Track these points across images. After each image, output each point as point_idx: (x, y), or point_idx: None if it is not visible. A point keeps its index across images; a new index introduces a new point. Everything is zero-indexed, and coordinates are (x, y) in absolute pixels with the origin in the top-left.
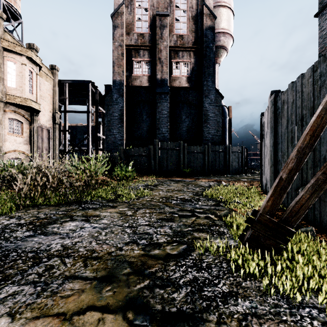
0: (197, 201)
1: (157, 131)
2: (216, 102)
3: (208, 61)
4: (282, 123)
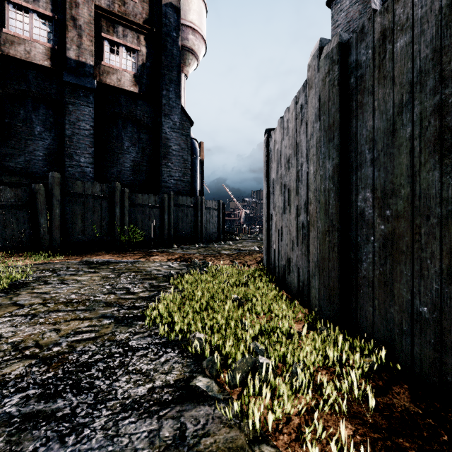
0: (113, 371)
1: (67, 160)
2: (182, 128)
3: (170, 59)
4: (379, 103)
